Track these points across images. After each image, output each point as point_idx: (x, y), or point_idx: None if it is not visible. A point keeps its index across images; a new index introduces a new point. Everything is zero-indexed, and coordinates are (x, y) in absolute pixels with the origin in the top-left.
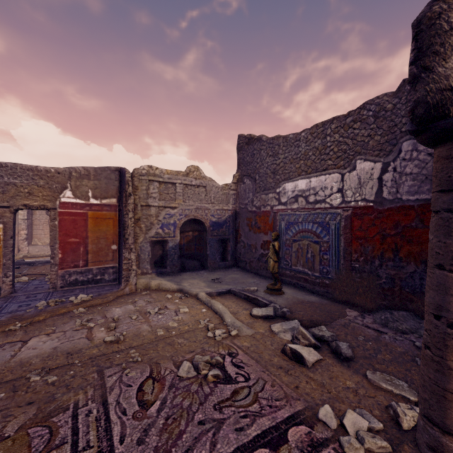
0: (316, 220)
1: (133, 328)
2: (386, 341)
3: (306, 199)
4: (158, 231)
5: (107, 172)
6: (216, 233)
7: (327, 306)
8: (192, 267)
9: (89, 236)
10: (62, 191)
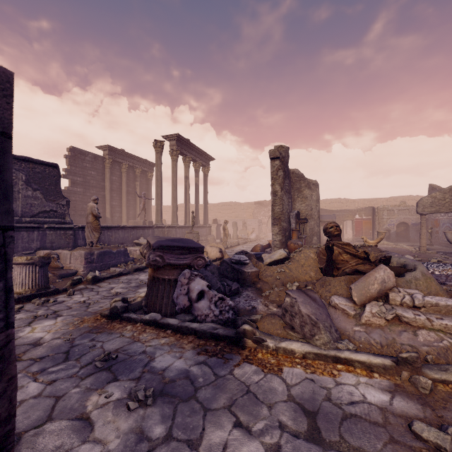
0: (449, 222)
1: (379, 246)
2: (447, 252)
3: (447, 215)
4: (386, 226)
5: (368, 208)
6: (414, 227)
7: (445, 249)
8: (402, 241)
9: (363, 228)
10: (355, 215)
